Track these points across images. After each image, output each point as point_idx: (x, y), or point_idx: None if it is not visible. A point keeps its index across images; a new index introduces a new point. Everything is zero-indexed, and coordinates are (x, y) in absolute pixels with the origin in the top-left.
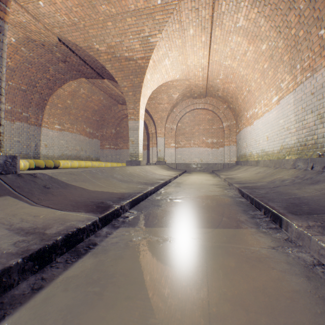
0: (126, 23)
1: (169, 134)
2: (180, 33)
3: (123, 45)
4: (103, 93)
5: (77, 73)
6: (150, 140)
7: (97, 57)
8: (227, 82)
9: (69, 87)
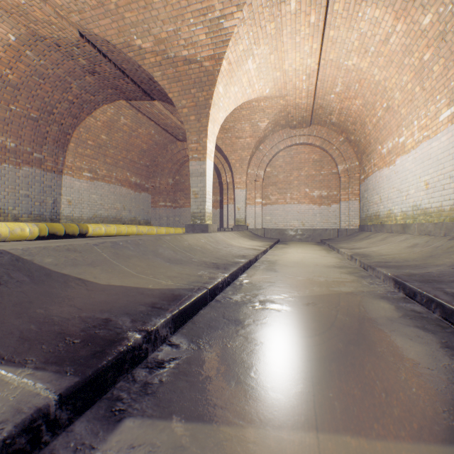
0: None
1: (253, 185)
2: (272, 11)
3: (179, 38)
4: (154, 124)
5: (114, 92)
6: (224, 194)
7: (140, 60)
8: (348, 96)
9: (103, 115)
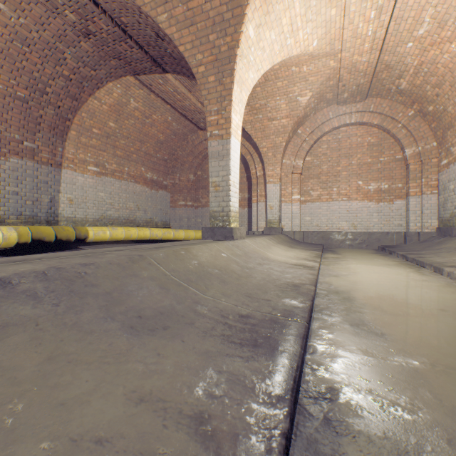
0: None
1: (290, 178)
2: None
3: None
4: (170, 108)
5: (118, 64)
6: (253, 190)
7: None
8: (437, 40)
9: (108, 96)
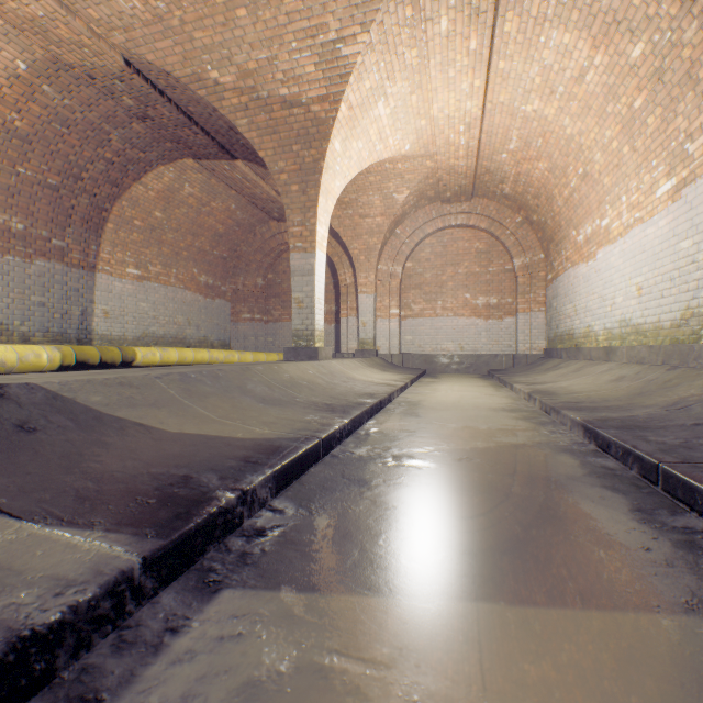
0: (282, 8)
1: (387, 287)
2: (414, 32)
3: (275, 69)
4: (235, 195)
5: (175, 147)
6: (342, 302)
7: (216, 101)
8: (527, 157)
9: (157, 181)
